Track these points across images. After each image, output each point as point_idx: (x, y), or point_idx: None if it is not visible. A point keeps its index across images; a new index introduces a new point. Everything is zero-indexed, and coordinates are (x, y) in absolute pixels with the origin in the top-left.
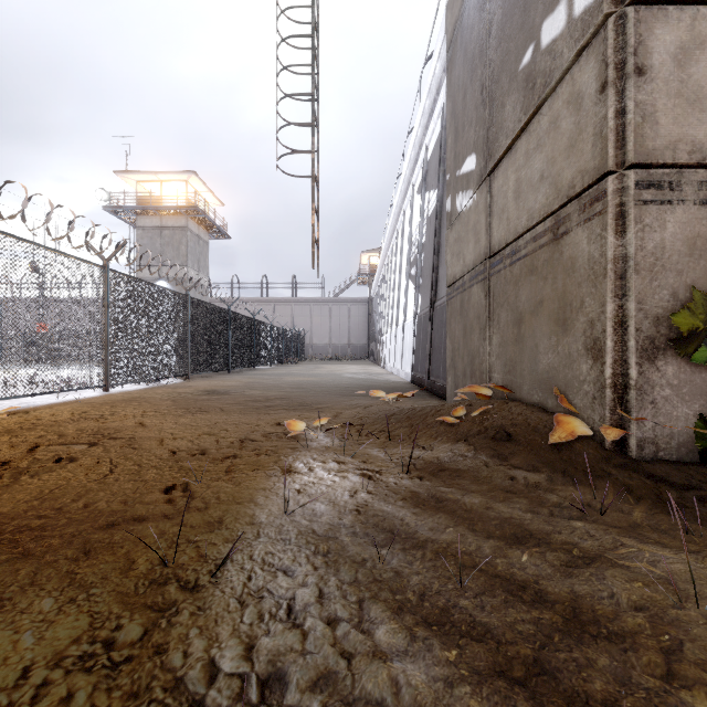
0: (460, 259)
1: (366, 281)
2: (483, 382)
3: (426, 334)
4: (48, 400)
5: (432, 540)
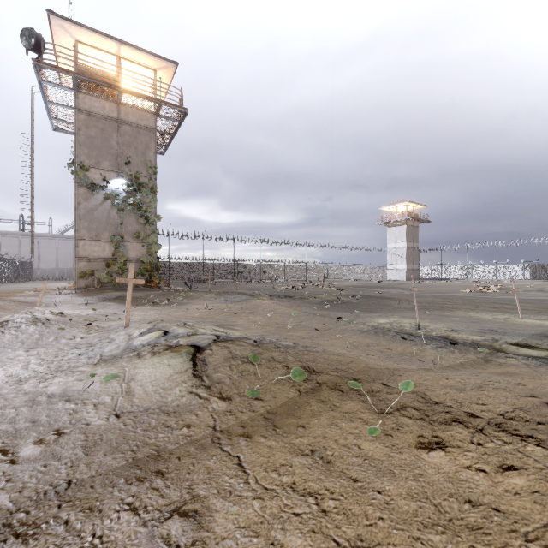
0: None
1: None
2: None
3: None
4: None
5: None
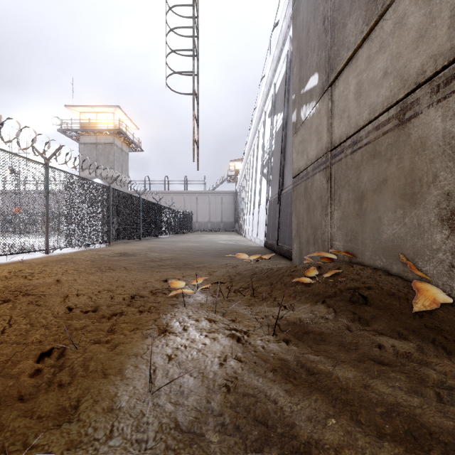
0: (304, 155)
1: (233, 180)
2: (325, 248)
3: (275, 213)
4: None
5: (315, 444)
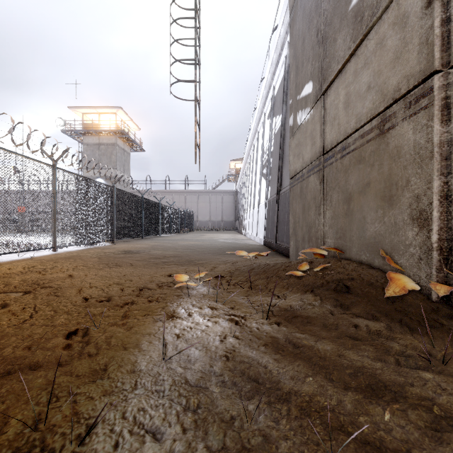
0: (299, 158)
1: (233, 179)
2: (318, 245)
3: (274, 212)
4: (11, 257)
5: (295, 393)
